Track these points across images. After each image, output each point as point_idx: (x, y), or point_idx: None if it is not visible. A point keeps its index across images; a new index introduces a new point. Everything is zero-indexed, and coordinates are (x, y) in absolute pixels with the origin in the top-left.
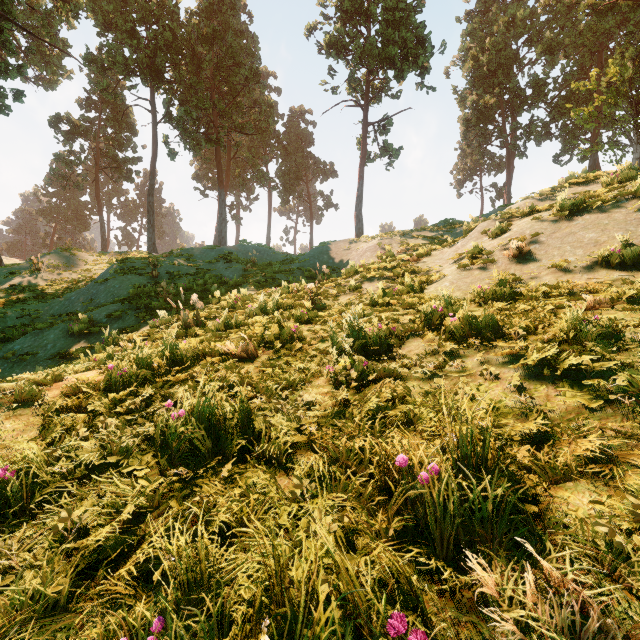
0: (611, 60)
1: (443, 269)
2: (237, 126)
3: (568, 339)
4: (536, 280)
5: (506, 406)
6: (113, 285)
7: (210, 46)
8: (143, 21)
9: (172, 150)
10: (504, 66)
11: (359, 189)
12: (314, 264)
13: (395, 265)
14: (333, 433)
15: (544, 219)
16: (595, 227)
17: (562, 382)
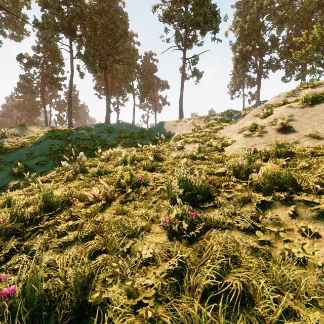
0: (314, 26)
1: (232, 136)
2: (116, 60)
3: None
4: (299, 144)
5: None
6: (44, 145)
7: (101, 17)
8: (65, 2)
9: (81, 73)
10: (256, 30)
11: (181, 93)
12: (157, 133)
13: (203, 134)
14: None
15: (295, 106)
16: None
17: None
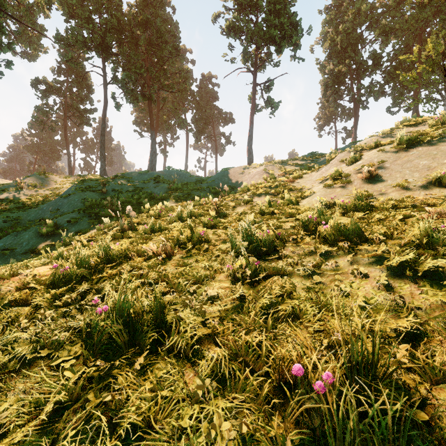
0: (429, 39)
1: (312, 187)
2: (164, 86)
3: (422, 244)
4: (384, 196)
5: (378, 303)
6: (73, 199)
7: (144, 29)
8: (97, 11)
9: (118, 103)
10: (352, 44)
11: (250, 131)
12: (218, 184)
13: (277, 184)
14: (232, 328)
15: (387, 151)
16: (427, 156)
17: (423, 281)
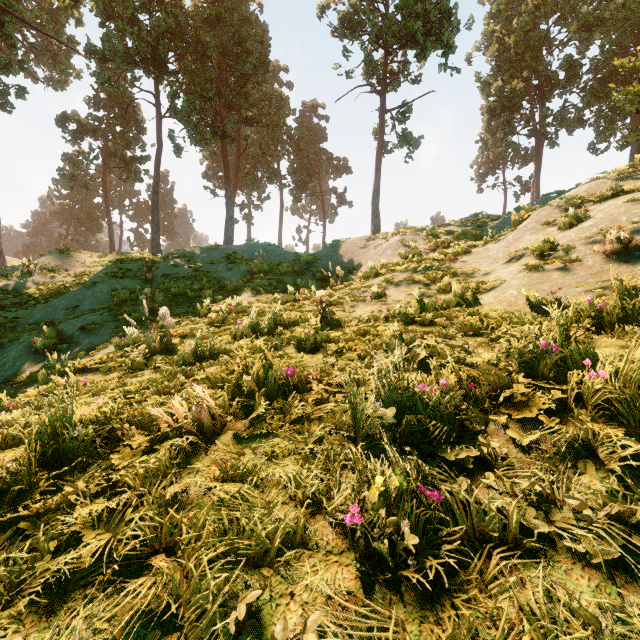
0: None
1: (494, 270)
2: (245, 118)
3: None
4: None
5: None
6: (101, 290)
7: (216, 33)
8: (145, 7)
9: (178, 146)
10: (533, 48)
11: (376, 182)
12: (326, 264)
13: (426, 265)
14: None
15: None
16: None
17: None
